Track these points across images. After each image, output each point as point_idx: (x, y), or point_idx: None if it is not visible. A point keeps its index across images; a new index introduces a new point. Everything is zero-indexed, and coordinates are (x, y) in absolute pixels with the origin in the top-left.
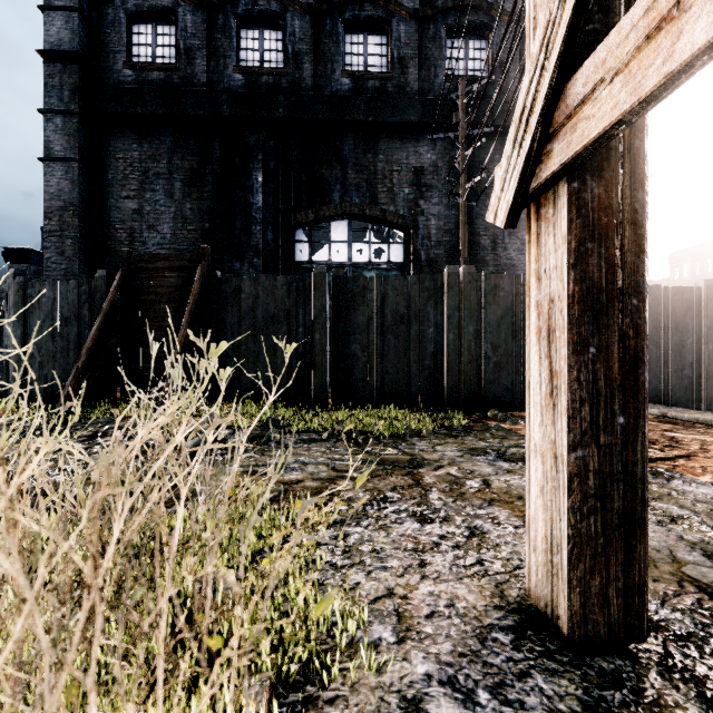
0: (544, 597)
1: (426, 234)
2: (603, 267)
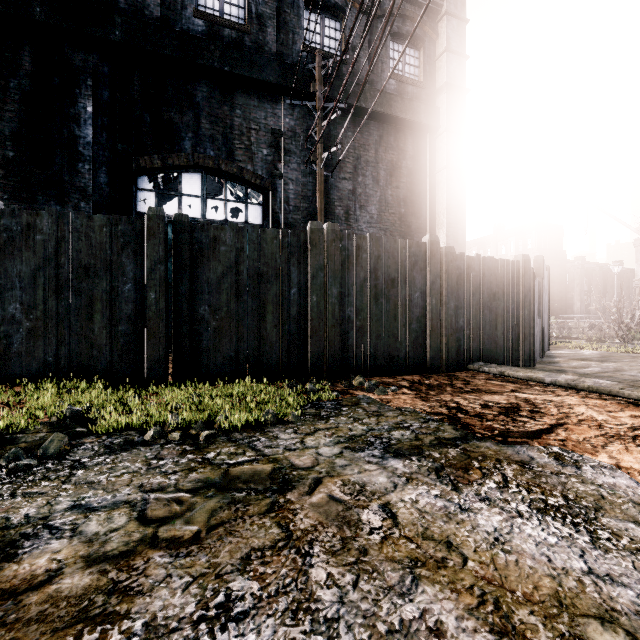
0: None
1: (284, 198)
2: None
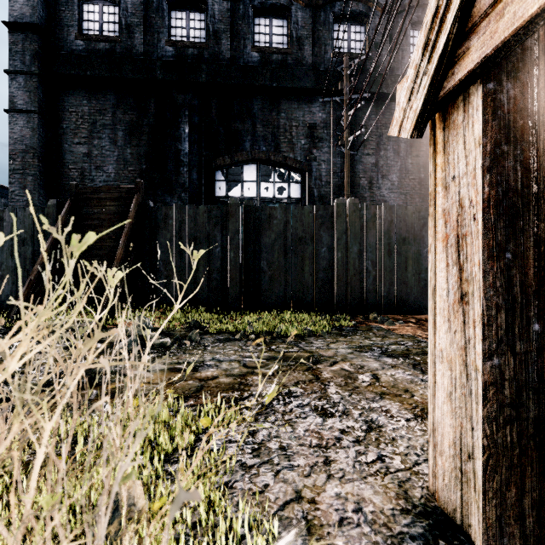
0: (452, 503)
1: (318, 176)
2: (518, 171)
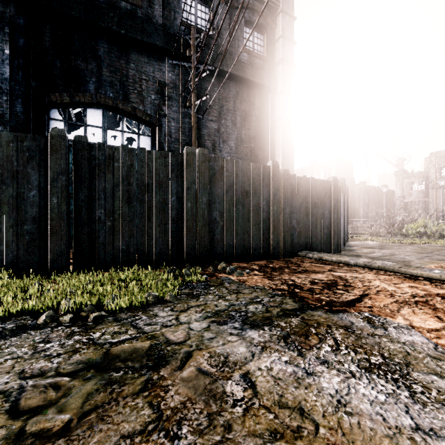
0: None
1: (168, 132)
2: None
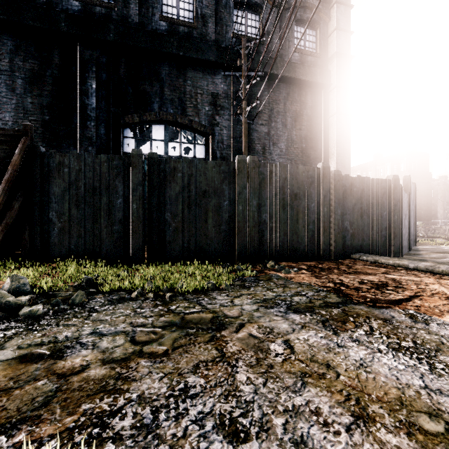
0: None
1: (220, 139)
2: None
